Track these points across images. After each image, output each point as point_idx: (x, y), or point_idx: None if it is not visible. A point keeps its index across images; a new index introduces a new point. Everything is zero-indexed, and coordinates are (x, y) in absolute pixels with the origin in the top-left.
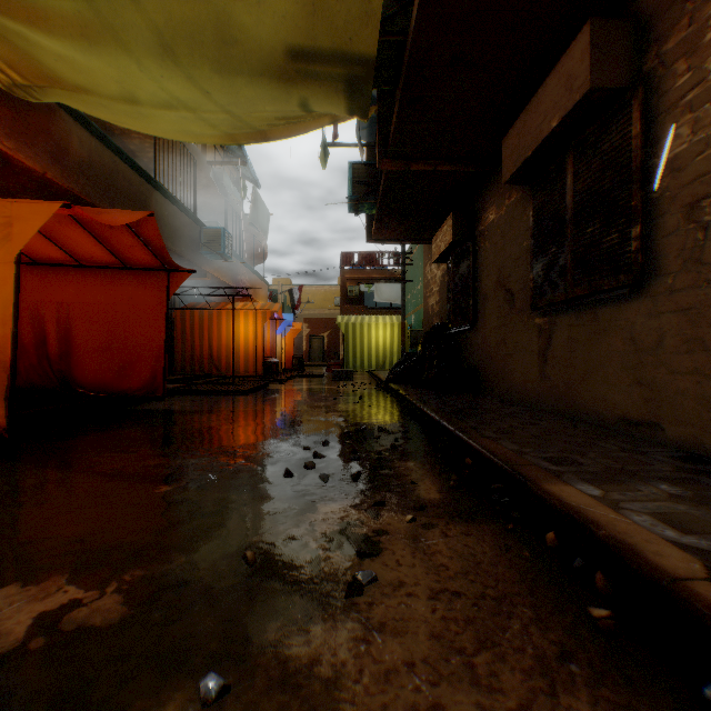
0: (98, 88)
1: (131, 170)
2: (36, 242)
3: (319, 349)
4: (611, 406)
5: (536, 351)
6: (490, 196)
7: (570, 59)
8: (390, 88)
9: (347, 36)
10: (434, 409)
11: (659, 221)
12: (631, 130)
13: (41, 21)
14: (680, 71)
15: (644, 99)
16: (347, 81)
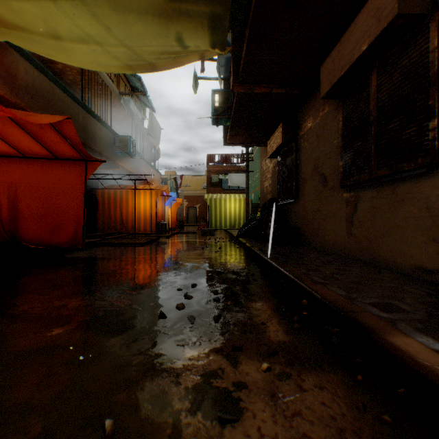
0: (30, 26)
1: (64, 94)
2: None
3: (193, 215)
4: (408, 257)
5: (343, 216)
6: (308, 110)
7: None
8: (241, 29)
9: None
10: (272, 257)
11: None
12: (428, 46)
13: None
14: None
15: None
16: (210, 18)
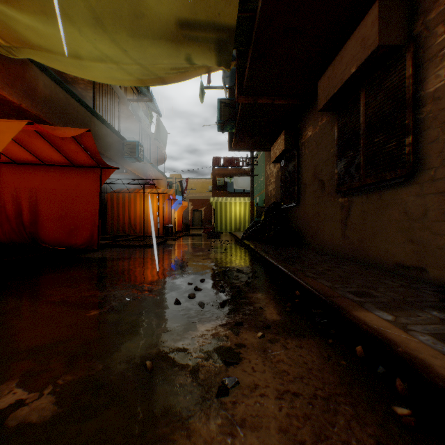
0: (54, 48)
1: (78, 103)
2: (14, 149)
3: (199, 218)
4: (391, 256)
5: (339, 220)
6: (308, 120)
7: (364, 27)
8: (244, 48)
9: (216, 12)
10: (273, 257)
11: (424, 133)
12: (405, 73)
13: (15, 2)
14: (439, 33)
15: (414, 52)
16: (216, 43)
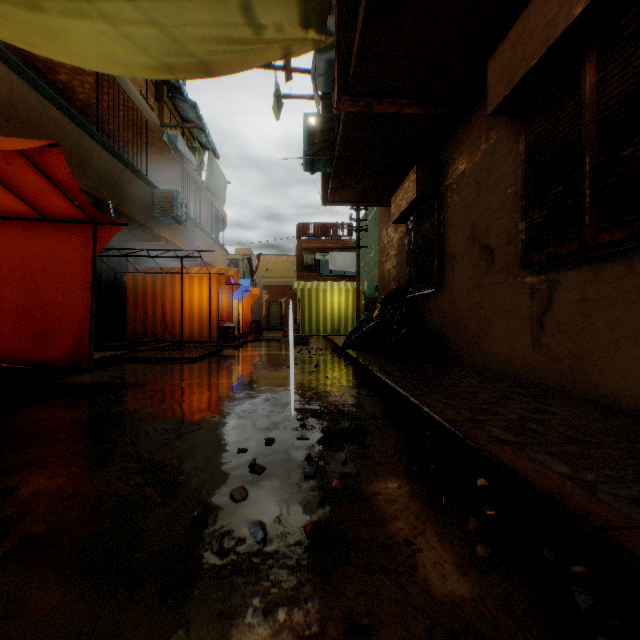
0: None
1: (67, 119)
2: None
3: (277, 314)
4: None
5: (526, 316)
6: (460, 144)
7: None
8: None
9: None
10: (406, 386)
11: None
12: None
13: None
14: None
15: None
16: None
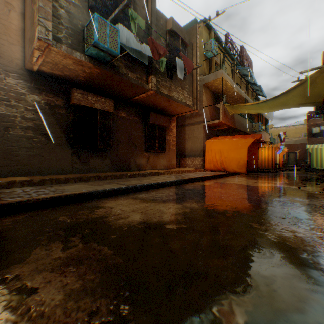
0: (250, 112)
1: (241, 117)
2: None
3: (292, 159)
4: None
5: None
6: None
7: None
8: None
9: (313, 100)
10: None
11: None
12: None
13: (246, 108)
14: None
15: None
16: (313, 104)
